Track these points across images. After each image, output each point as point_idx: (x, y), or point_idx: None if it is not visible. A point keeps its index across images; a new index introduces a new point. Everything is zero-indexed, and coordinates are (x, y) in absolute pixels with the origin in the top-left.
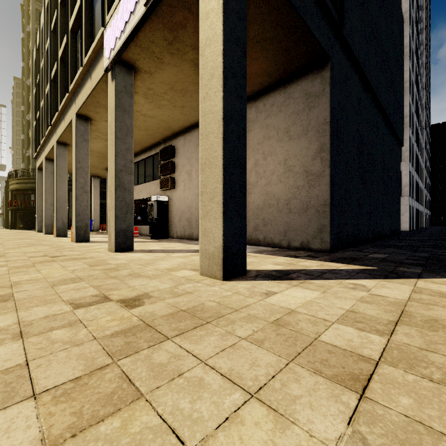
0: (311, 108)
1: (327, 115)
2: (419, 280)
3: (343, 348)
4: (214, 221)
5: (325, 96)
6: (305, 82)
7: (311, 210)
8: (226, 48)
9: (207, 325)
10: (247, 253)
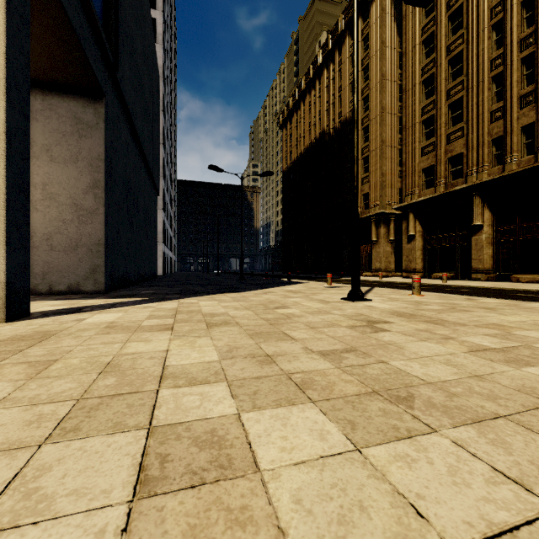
0: (82, 136)
1: (102, 152)
2: (180, 300)
3: (157, 325)
4: None
5: (100, 131)
6: (75, 103)
7: (82, 249)
8: (10, 52)
9: (49, 339)
10: None
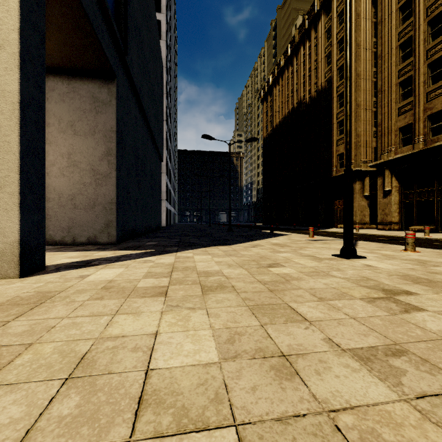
0: (98, 112)
1: (114, 124)
2: (177, 253)
3: (152, 286)
4: (5, 213)
5: (112, 107)
6: (92, 85)
7: (98, 207)
8: (24, 29)
9: (43, 304)
10: None
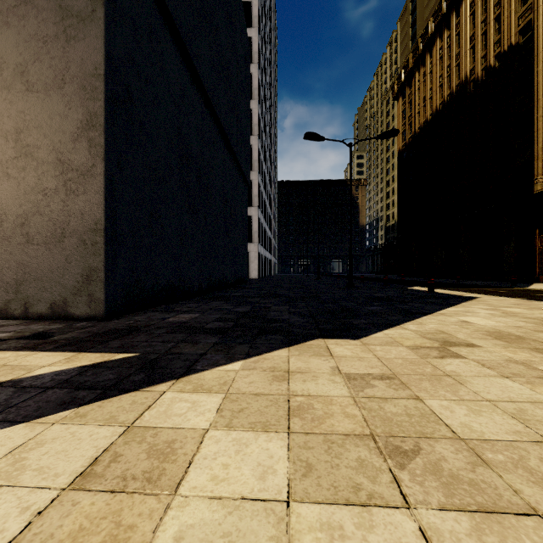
0: (70, 38)
1: (101, 61)
2: (174, 385)
3: None
4: None
5: (97, 24)
6: None
7: (70, 240)
8: None
9: None
10: None
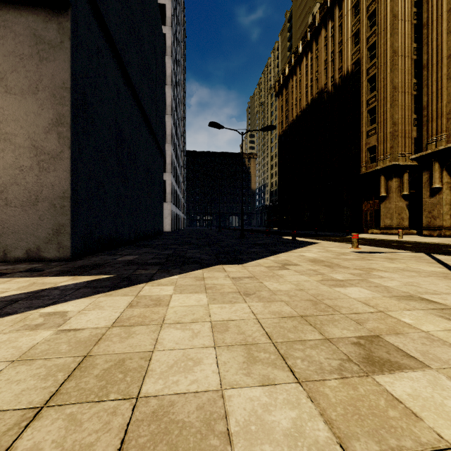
0: (43, 59)
1: (68, 78)
2: (147, 284)
3: None
4: None
5: (65, 52)
6: (34, 17)
7: (43, 204)
8: None
9: None
10: None
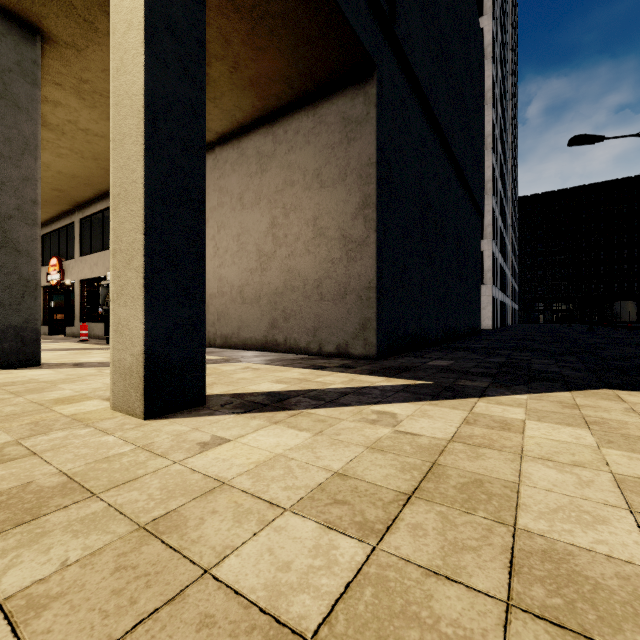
0: (350, 140)
1: (373, 152)
2: (480, 400)
3: (250, 601)
4: (132, 305)
5: (370, 123)
6: (343, 100)
7: (350, 296)
8: None
9: None
10: (247, 364)
